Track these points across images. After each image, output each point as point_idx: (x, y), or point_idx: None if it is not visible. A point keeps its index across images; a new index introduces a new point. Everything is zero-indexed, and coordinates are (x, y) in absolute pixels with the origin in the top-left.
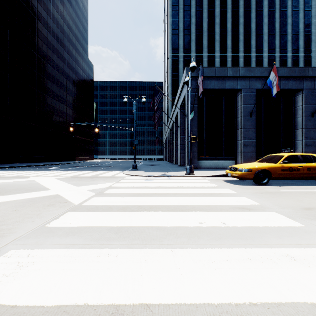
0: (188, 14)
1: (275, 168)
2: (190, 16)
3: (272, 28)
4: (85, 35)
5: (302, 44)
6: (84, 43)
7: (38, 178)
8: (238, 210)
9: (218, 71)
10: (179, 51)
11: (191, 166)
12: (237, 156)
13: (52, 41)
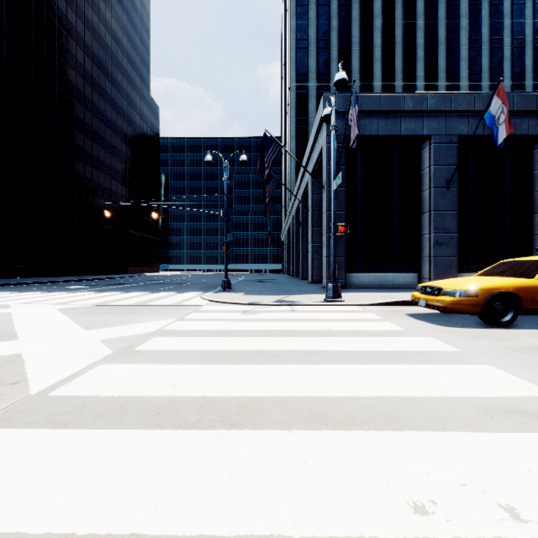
0: (326, 13)
1: (531, 289)
2: (328, 15)
3: (476, 36)
4: (144, 55)
5: (531, 64)
6: (142, 68)
7: (23, 308)
8: (509, 421)
9: (387, 102)
10: (309, 78)
11: (336, 283)
12: (421, 265)
13: (84, 62)
